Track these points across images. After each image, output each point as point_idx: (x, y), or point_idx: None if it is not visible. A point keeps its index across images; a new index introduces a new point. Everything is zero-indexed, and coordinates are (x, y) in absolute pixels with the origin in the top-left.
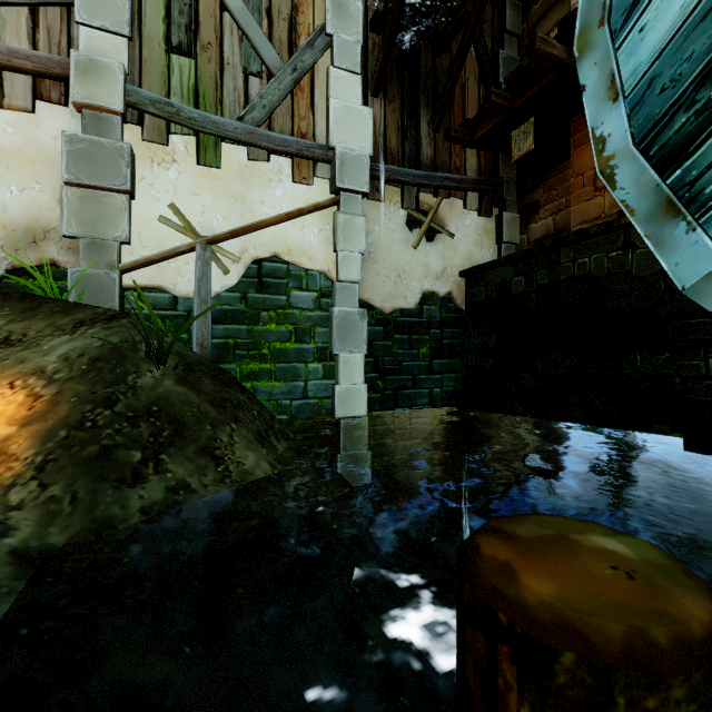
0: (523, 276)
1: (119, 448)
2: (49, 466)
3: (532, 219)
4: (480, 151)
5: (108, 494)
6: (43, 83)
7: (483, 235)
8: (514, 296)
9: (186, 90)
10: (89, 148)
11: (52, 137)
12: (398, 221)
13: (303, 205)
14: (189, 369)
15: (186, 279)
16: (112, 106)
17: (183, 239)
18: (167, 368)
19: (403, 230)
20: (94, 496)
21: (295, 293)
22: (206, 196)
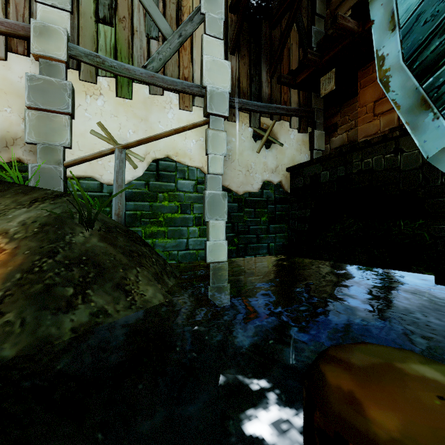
0: (328, 171)
1: (57, 286)
2: (6, 299)
3: (333, 135)
4: (299, 91)
5: (48, 319)
6: (13, 41)
7: (301, 145)
8: (322, 184)
9: (108, 48)
10: (43, 84)
11: (19, 77)
12: (247, 135)
13: (185, 124)
14: (109, 231)
15: (108, 172)
16: (59, 56)
17: (106, 145)
18: (94, 230)
19: (250, 141)
20: (37, 321)
21: (180, 181)
22: (122, 117)
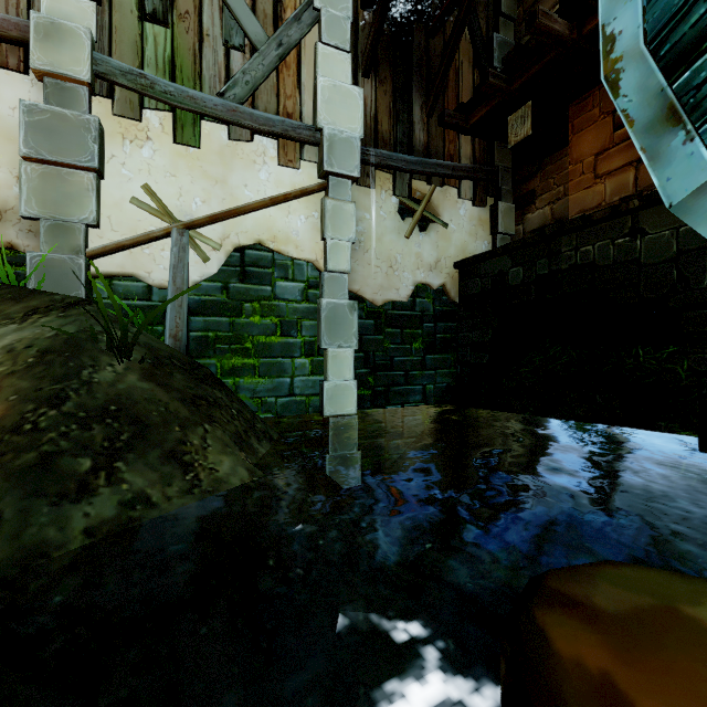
0: (521, 266)
1: (63, 456)
2: None
3: (528, 209)
4: (474, 138)
5: (43, 513)
6: None
7: (477, 225)
8: (511, 288)
9: (161, 62)
10: (51, 120)
11: (10, 107)
12: (390, 209)
13: (289, 189)
14: (159, 363)
15: (161, 267)
16: (78, 74)
17: (157, 223)
18: (132, 362)
19: (395, 219)
20: (23, 516)
21: (280, 283)
22: (183, 177)
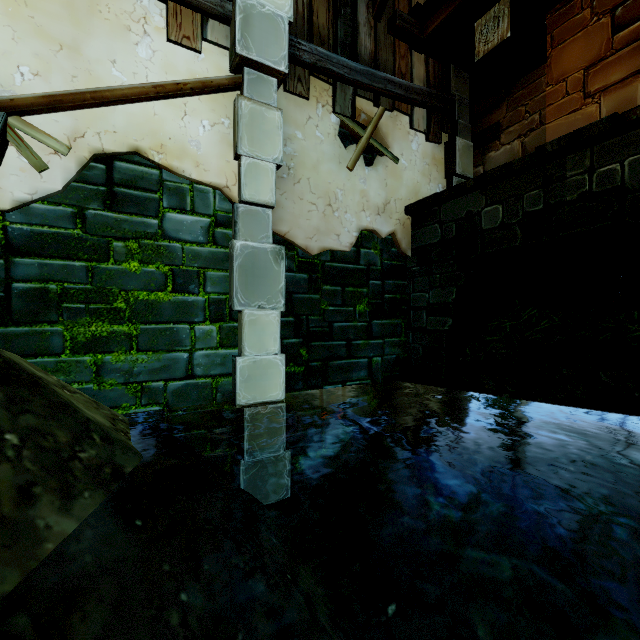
0: (500, 203)
1: None
2: None
3: (490, 146)
4: (428, 59)
5: None
6: None
7: (431, 164)
8: (486, 232)
9: None
10: None
11: None
12: (328, 130)
13: (185, 80)
14: None
15: None
16: None
17: None
18: None
19: (334, 143)
20: None
21: (173, 215)
22: None
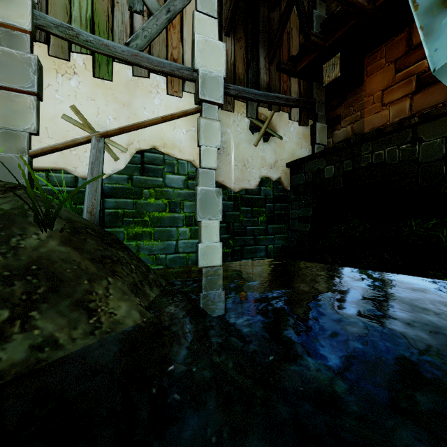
0: (333, 165)
1: None
2: None
3: (336, 128)
4: (300, 80)
5: None
6: None
7: (302, 138)
8: (326, 179)
9: (84, 20)
10: (1, 57)
11: None
12: (244, 126)
13: (174, 111)
14: (76, 232)
15: (84, 164)
16: (22, 25)
17: (81, 133)
18: (54, 231)
19: (247, 133)
20: None
21: (169, 176)
22: (100, 101)
